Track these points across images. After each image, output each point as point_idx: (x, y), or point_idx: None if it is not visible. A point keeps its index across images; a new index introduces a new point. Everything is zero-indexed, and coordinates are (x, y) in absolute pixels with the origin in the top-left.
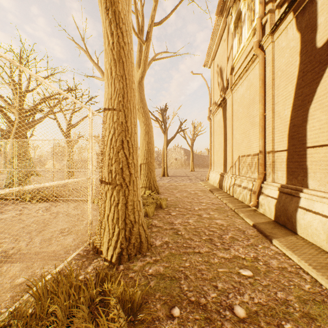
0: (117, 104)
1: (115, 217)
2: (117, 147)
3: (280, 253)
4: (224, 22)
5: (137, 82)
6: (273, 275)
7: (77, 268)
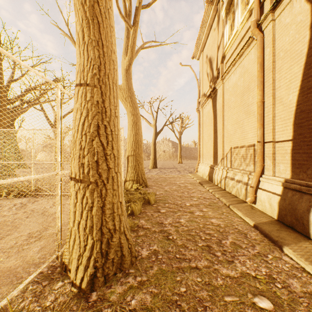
0: (91, 77)
1: (88, 224)
2: (90, 133)
3: (297, 268)
4: (214, 10)
5: (124, 70)
6: (302, 308)
7: (23, 309)
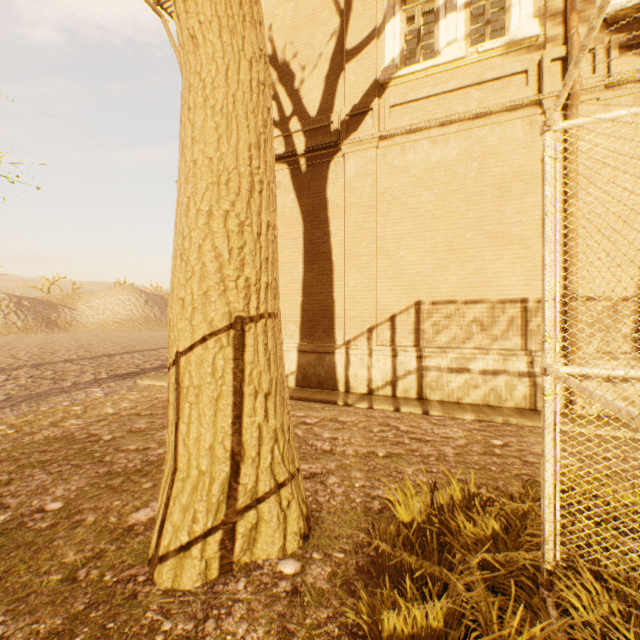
0: None
1: None
2: None
3: None
4: None
5: None
6: None
7: None
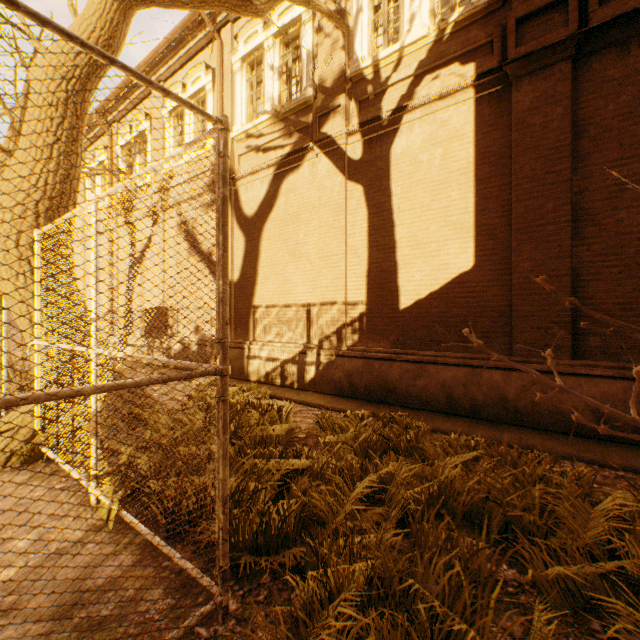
0: None
1: None
2: None
3: None
4: None
5: None
6: None
7: None
